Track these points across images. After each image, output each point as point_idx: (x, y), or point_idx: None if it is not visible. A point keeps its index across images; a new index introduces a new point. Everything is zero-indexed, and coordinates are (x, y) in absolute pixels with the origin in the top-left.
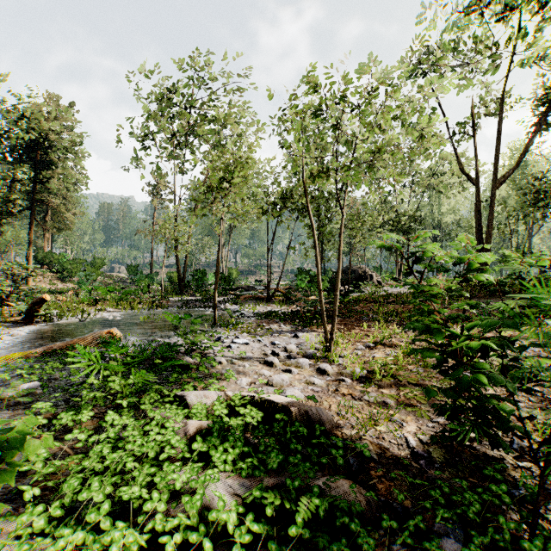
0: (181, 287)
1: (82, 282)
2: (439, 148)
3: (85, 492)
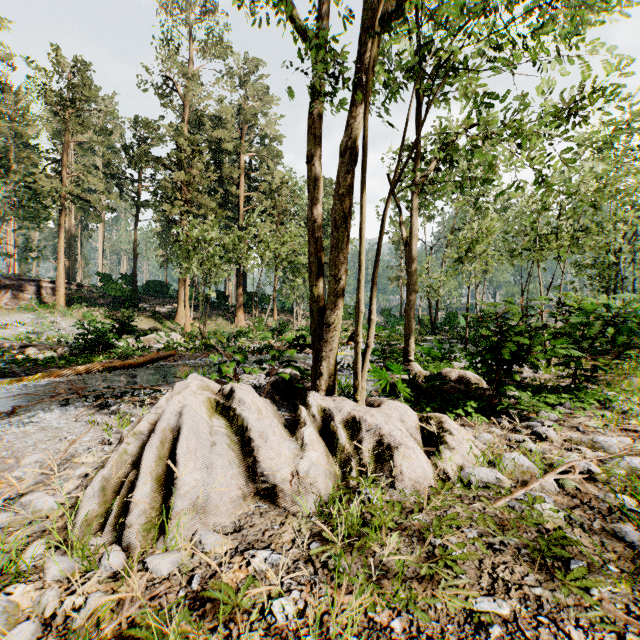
0: (433, 328)
1: None
2: (623, 228)
3: (429, 368)
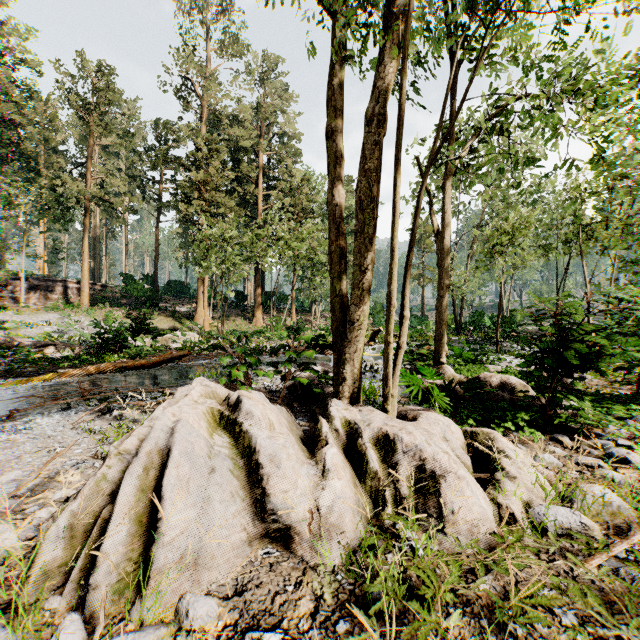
0: (457, 328)
1: (377, 323)
2: None
3: (462, 371)
